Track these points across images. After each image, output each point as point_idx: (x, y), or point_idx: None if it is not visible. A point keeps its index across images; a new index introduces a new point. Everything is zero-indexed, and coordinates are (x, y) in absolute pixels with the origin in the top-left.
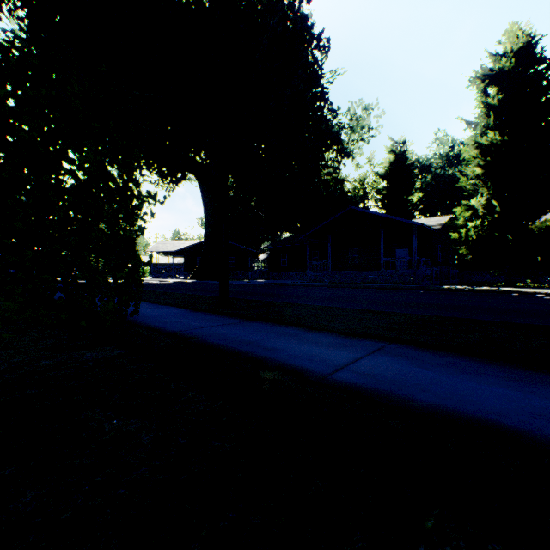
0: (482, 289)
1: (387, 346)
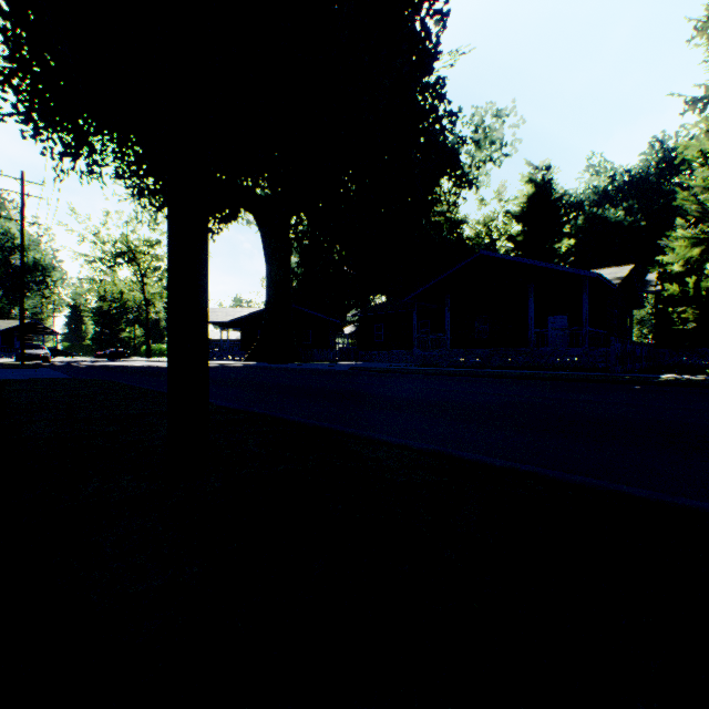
0: None
1: None
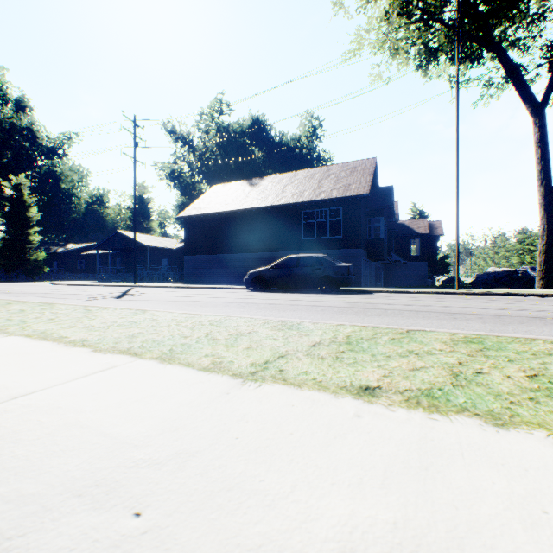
0: None
1: None
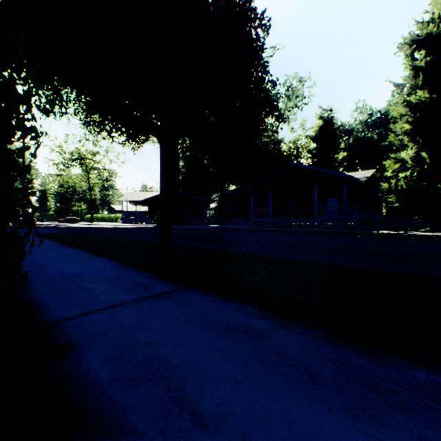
0: (417, 234)
1: None
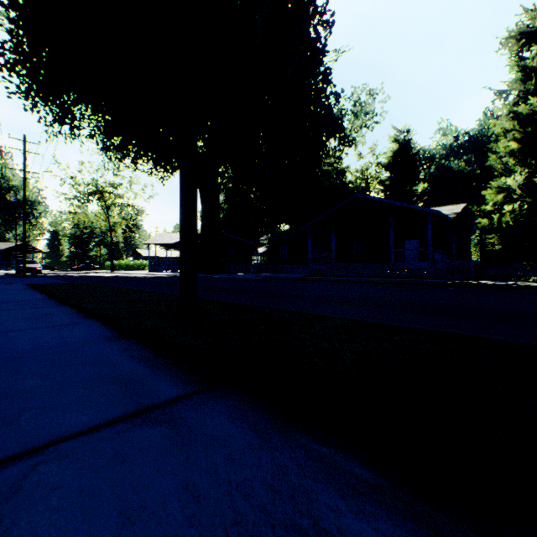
0: (533, 285)
1: None
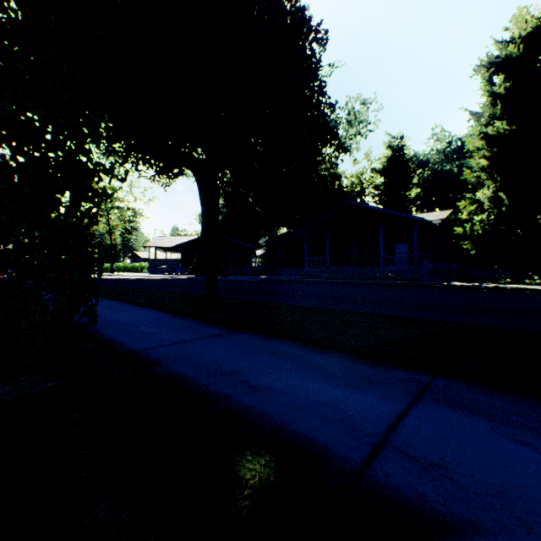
0: (491, 286)
1: (433, 383)
